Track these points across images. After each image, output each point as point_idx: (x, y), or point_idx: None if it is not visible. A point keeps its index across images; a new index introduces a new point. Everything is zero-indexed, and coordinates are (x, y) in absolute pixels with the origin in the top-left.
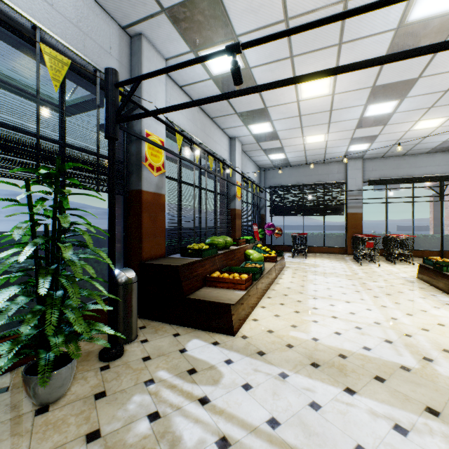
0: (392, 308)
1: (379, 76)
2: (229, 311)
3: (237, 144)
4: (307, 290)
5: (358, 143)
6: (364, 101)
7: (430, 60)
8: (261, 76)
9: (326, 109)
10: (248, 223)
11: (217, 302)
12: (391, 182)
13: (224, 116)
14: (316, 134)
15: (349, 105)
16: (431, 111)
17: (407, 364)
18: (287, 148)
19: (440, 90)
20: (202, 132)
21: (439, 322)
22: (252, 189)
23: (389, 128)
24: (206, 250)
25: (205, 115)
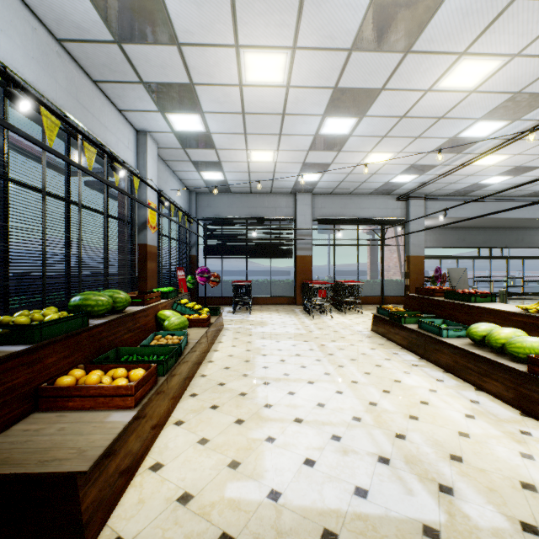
0: (365, 383)
1: (344, 71)
2: (73, 491)
3: (150, 143)
4: (254, 367)
5: (309, 171)
6: (323, 109)
7: (397, 65)
8: (180, 9)
9: (278, 111)
10: (170, 267)
11: (39, 474)
12: (339, 223)
13: (119, 83)
14: (264, 149)
15: (305, 111)
16: (383, 141)
17: (429, 517)
18: (227, 165)
19: (397, 115)
20: (71, 97)
21: (421, 398)
22: (179, 219)
23: (343, 156)
24: (50, 323)
25: (80, 70)
